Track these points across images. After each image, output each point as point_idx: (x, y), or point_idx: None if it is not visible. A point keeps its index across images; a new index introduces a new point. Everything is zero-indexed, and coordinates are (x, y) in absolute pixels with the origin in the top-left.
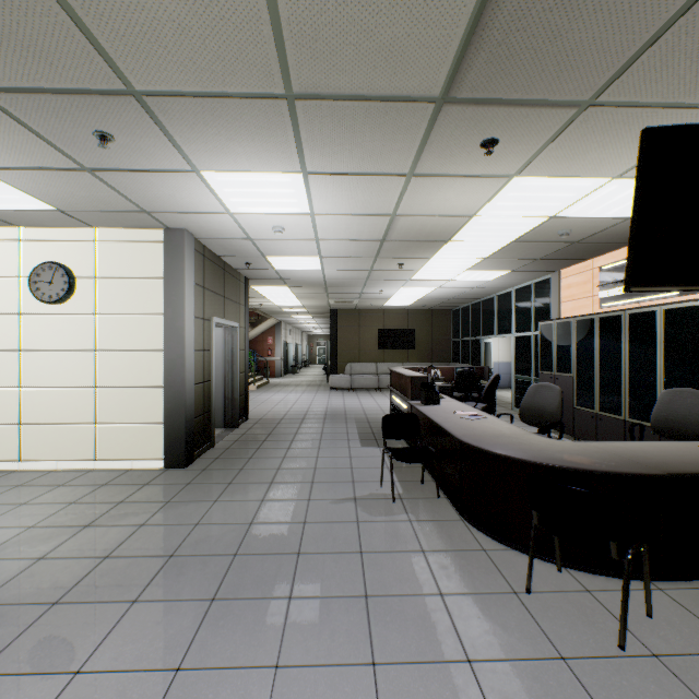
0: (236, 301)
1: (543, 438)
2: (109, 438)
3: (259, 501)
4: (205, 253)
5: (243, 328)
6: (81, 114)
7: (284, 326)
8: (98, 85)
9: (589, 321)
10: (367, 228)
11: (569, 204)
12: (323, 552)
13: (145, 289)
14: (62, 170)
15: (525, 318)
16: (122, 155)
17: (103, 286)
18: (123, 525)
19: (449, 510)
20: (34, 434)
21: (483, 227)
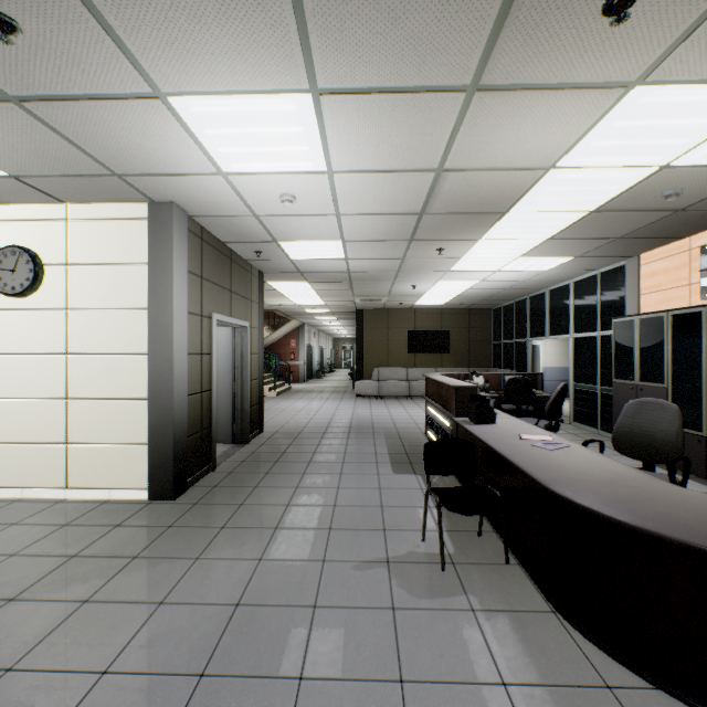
0: (246, 297)
1: (683, 490)
2: (83, 461)
3: (255, 561)
4: (204, 237)
5: (255, 328)
6: None
7: (308, 328)
8: None
9: (693, 315)
10: (402, 194)
11: (700, 141)
12: (340, 676)
13: (126, 278)
14: None
15: (588, 315)
16: (47, 66)
17: (75, 275)
18: (60, 601)
19: (528, 590)
20: None
21: (559, 188)
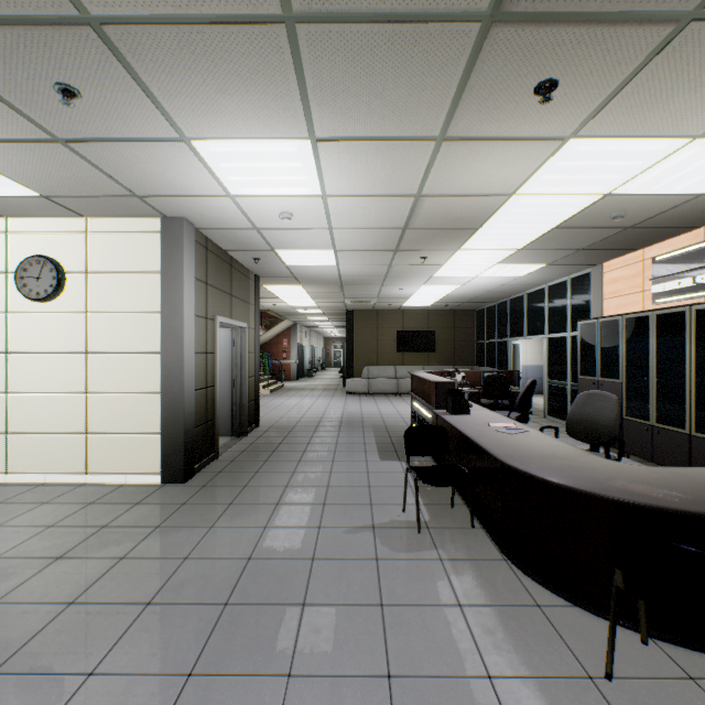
0: (245, 300)
1: (606, 461)
2: (101, 449)
3: (261, 528)
4: (209, 246)
5: (252, 329)
6: (32, 57)
7: (299, 328)
8: (43, 9)
9: (642, 319)
10: (387, 213)
11: (631, 177)
12: (334, 603)
13: (140, 285)
14: (32, 142)
15: (560, 317)
16: (95, 119)
17: (94, 282)
18: (101, 558)
19: (487, 545)
20: (21, 444)
21: (521, 210)
